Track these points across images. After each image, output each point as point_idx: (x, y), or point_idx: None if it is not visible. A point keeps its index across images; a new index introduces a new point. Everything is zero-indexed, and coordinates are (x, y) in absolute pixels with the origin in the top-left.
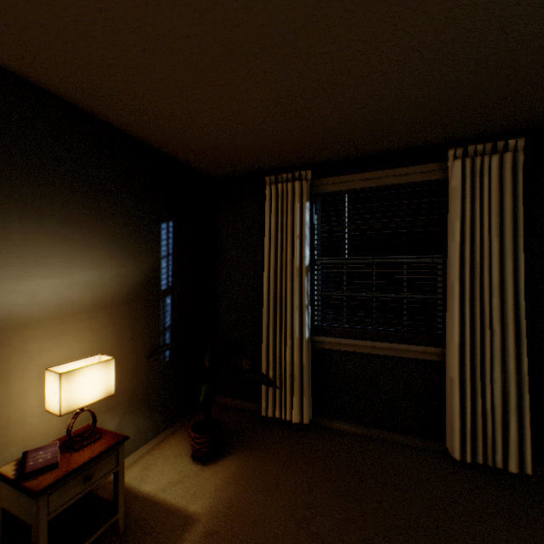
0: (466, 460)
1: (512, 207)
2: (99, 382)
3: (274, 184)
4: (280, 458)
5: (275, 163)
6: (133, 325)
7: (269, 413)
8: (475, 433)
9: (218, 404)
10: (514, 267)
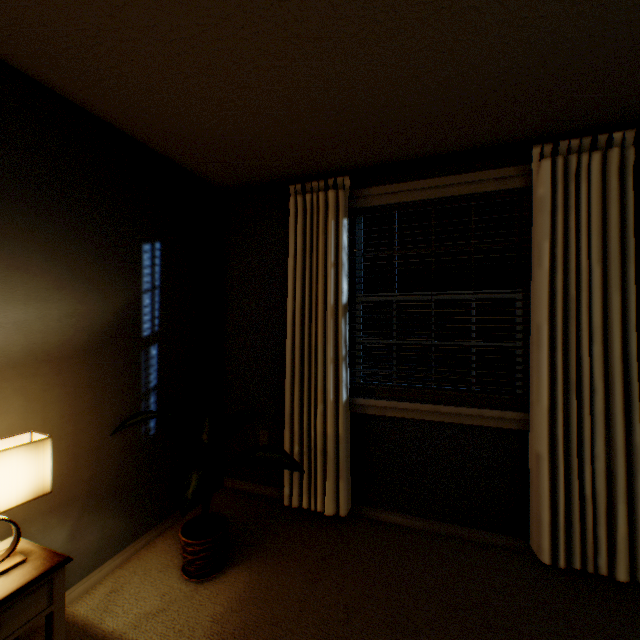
0: (558, 565)
1: (620, 223)
2: (21, 476)
3: (301, 195)
4: (308, 568)
5: (302, 167)
6: (96, 385)
7: (293, 502)
8: (570, 527)
9: (228, 489)
10: (621, 303)
